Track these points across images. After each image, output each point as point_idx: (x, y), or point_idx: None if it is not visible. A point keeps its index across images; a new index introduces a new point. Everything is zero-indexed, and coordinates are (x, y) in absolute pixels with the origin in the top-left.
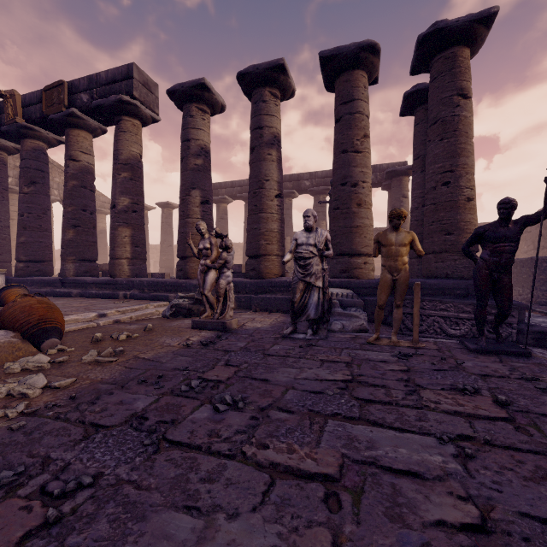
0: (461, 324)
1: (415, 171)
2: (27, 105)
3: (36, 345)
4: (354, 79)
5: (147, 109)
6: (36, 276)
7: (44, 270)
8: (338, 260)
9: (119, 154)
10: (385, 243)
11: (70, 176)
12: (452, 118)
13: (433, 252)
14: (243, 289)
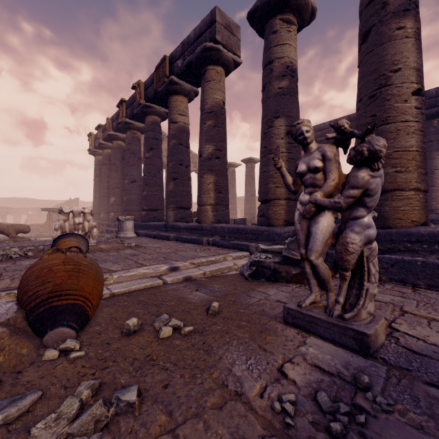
0: None
1: None
2: (146, 88)
3: (40, 335)
4: None
5: (229, 53)
6: (152, 221)
7: (157, 217)
8: None
9: (204, 104)
10: None
11: (171, 136)
12: None
13: None
14: None
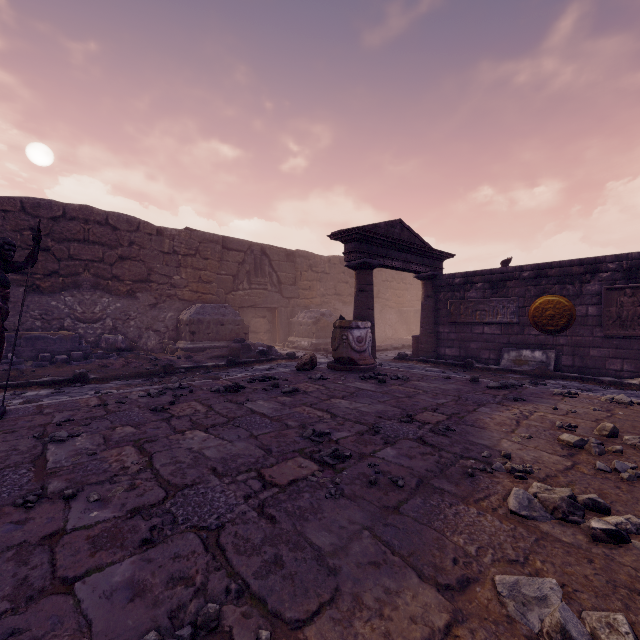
0: None
1: None
2: None
3: None
4: None
5: None
6: None
7: None
8: None
9: None
10: None
11: None
12: None
13: None
14: None
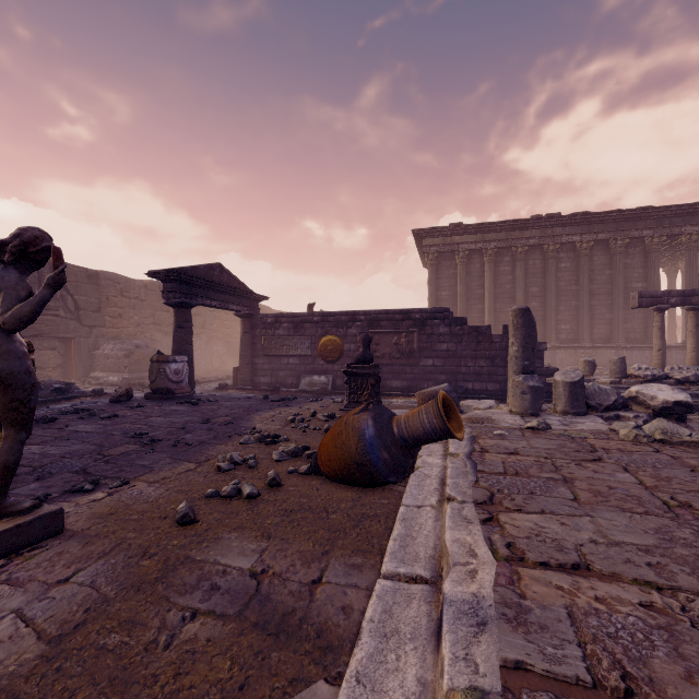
0: None
1: None
2: None
3: None
4: None
5: None
6: None
7: None
8: None
9: None
10: None
11: None
12: None
13: None
14: None
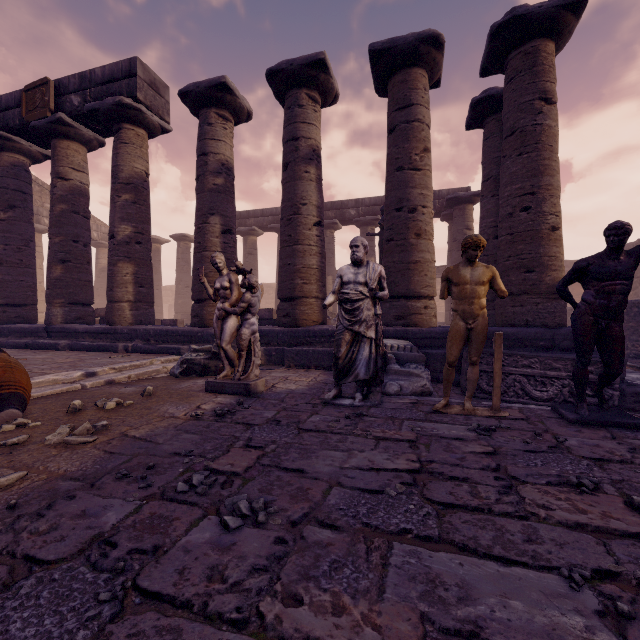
0: (548, 384)
1: (485, 195)
2: (3, 109)
3: None
4: (412, 78)
5: (154, 116)
6: (15, 323)
7: (25, 316)
8: (391, 303)
9: (119, 171)
10: (456, 280)
11: (57, 198)
12: (533, 128)
13: (510, 294)
14: (273, 339)
